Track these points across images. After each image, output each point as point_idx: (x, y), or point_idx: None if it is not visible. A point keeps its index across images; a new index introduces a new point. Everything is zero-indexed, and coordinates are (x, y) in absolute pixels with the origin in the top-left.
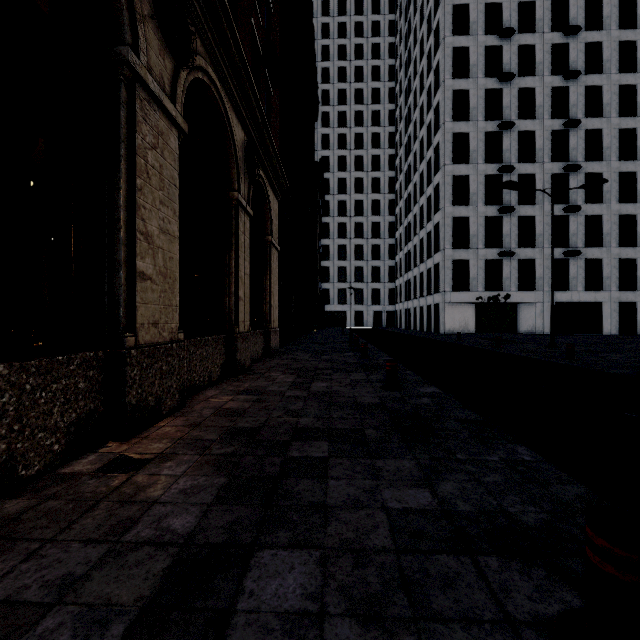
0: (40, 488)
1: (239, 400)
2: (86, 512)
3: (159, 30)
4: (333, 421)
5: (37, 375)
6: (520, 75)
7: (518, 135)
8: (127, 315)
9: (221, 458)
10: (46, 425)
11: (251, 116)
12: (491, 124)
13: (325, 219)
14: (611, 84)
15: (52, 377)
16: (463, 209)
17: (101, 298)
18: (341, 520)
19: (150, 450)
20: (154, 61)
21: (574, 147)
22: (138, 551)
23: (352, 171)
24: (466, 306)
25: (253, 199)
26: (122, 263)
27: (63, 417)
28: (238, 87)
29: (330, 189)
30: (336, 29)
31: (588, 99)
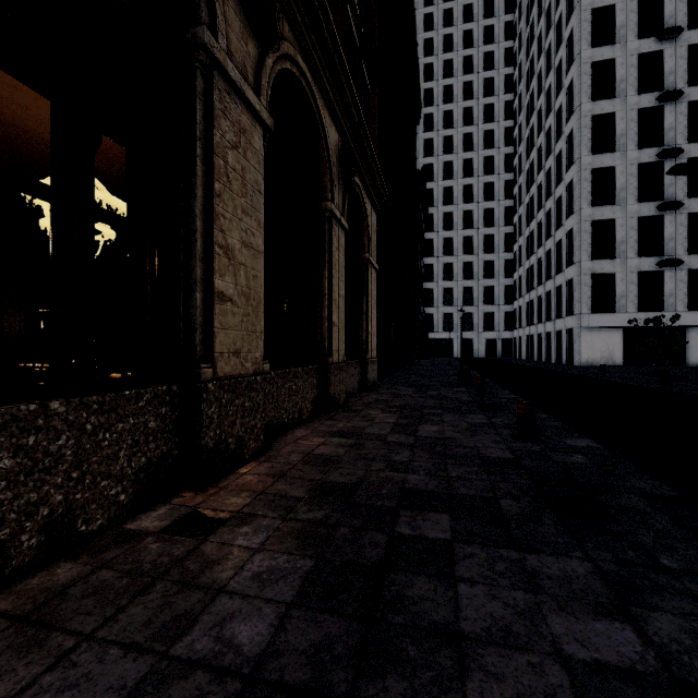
0: (99, 549)
1: (332, 444)
2: (139, 594)
3: (241, 10)
4: (452, 482)
5: (100, 413)
6: (691, 28)
7: (688, 107)
8: (204, 343)
9: (308, 527)
10: (110, 471)
11: (346, 114)
12: (647, 98)
13: (428, 235)
14: None
15: (118, 415)
16: (606, 210)
17: (176, 323)
18: (487, 670)
19: (226, 506)
20: (235, 46)
21: None
22: (187, 679)
23: (460, 178)
24: (610, 331)
25: (348, 212)
26: (198, 282)
27: (131, 462)
28: (331, 80)
29: (434, 201)
30: (441, 18)
31: None
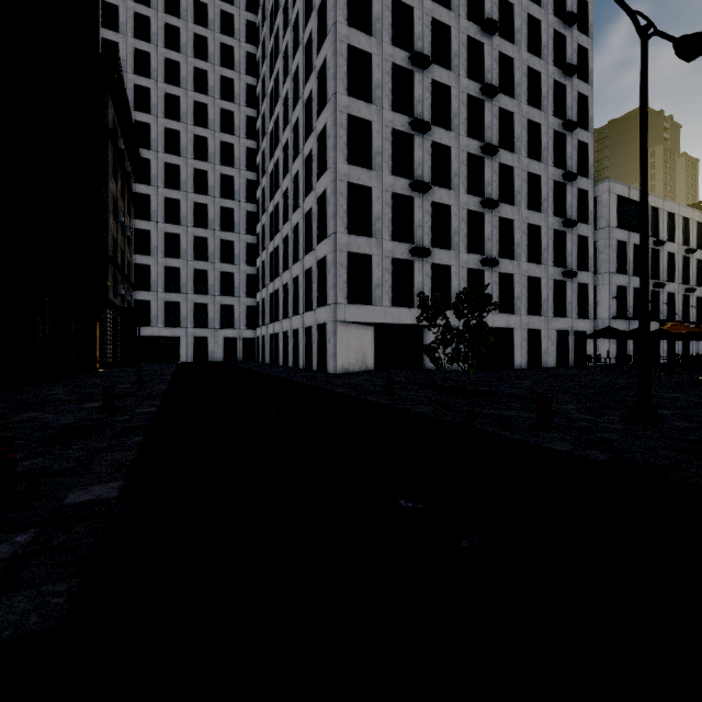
0: None
1: None
2: None
3: None
4: None
5: None
6: (433, 2)
7: (431, 86)
8: None
9: None
10: None
11: None
12: (400, 54)
13: (142, 187)
14: (521, 61)
15: None
16: (363, 173)
17: None
18: None
19: None
20: None
21: (489, 125)
22: None
23: (190, 123)
24: (364, 329)
25: None
26: None
27: None
28: None
29: (151, 141)
30: None
31: (501, 71)
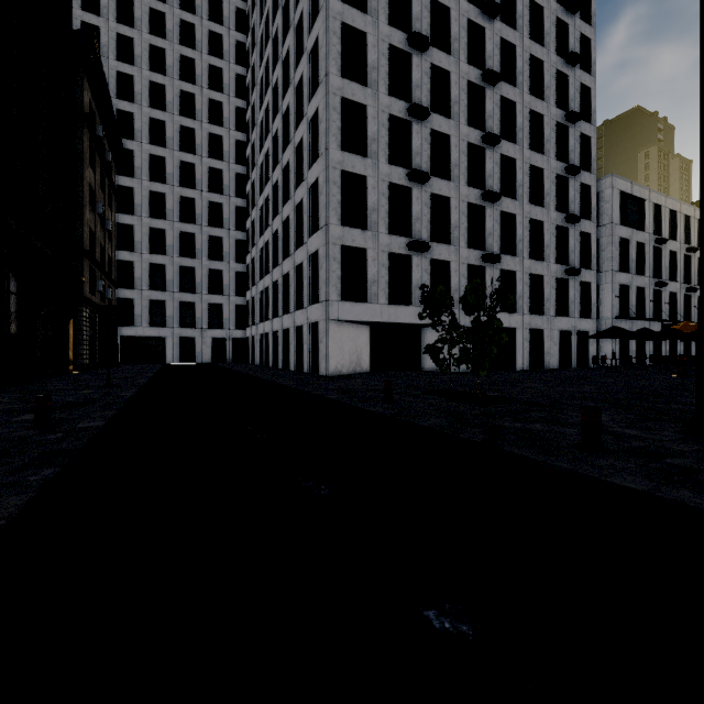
0: None
1: None
2: None
3: None
4: None
5: None
6: None
7: (430, 71)
8: None
9: None
10: None
11: None
12: (397, 35)
13: (125, 180)
14: (523, 48)
15: None
16: (358, 161)
17: None
18: None
19: None
20: None
21: (490, 114)
22: None
23: (176, 113)
24: (359, 328)
25: None
26: None
27: None
28: None
29: (135, 131)
30: None
31: (502, 58)
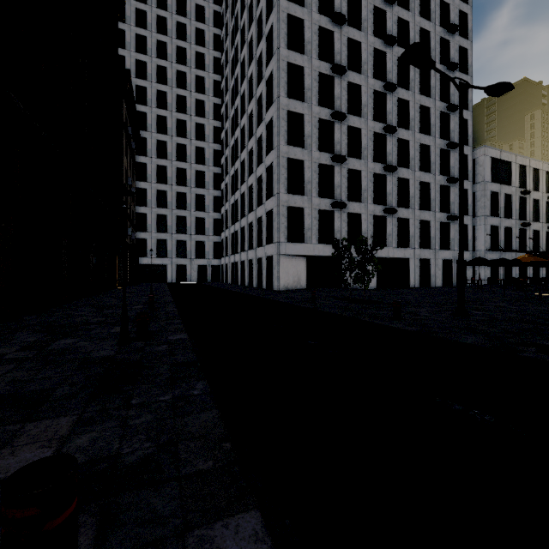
0: None
1: None
2: None
3: None
4: None
5: None
6: (349, 26)
7: (347, 86)
8: None
9: None
10: None
11: None
12: (324, 65)
13: (141, 158)
14: None
15: None
16: (298, 151)
17: None
18: None
19: None
20: None
21: (390, 111)
22: None
23: (174, 111)
24: (299, 259)
25: None
26: None
27: None
28: None
29: (147, 125)
30: None
31: (399, 71)
